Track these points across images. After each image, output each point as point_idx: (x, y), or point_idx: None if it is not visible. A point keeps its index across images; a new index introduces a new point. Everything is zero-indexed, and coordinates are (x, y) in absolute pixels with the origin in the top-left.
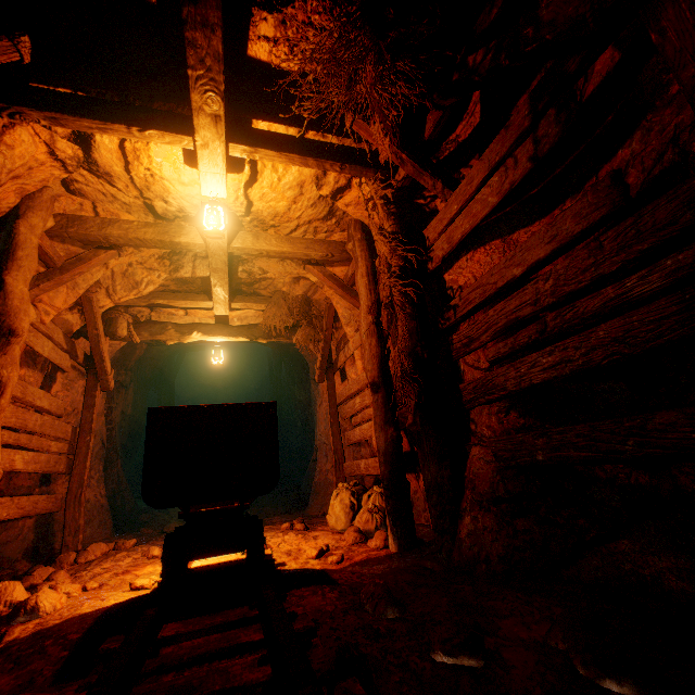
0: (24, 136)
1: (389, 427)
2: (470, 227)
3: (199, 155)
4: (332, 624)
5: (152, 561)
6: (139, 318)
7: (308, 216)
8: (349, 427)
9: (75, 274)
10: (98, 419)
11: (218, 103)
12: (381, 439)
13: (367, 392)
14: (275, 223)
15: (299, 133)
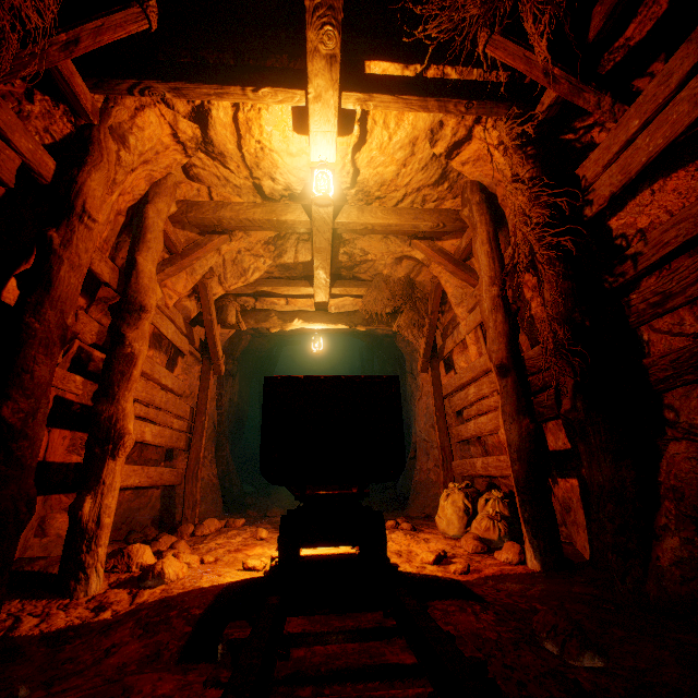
0: (152, 118)
1: (523, 418)
2: (666, 141)
3: (310, 111)
4: (504, 660)
5: (260, 543)
6: (246, 307)
7: (417, 182)
8: (454, 423)
9: (193, 259)
10: (210, 404)
11: (335, 39)
12: (513, 431)
13: (485, 380)
14: (380, 193)
15: (415, 75)
